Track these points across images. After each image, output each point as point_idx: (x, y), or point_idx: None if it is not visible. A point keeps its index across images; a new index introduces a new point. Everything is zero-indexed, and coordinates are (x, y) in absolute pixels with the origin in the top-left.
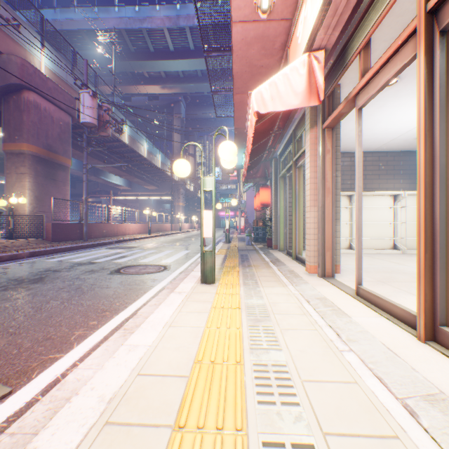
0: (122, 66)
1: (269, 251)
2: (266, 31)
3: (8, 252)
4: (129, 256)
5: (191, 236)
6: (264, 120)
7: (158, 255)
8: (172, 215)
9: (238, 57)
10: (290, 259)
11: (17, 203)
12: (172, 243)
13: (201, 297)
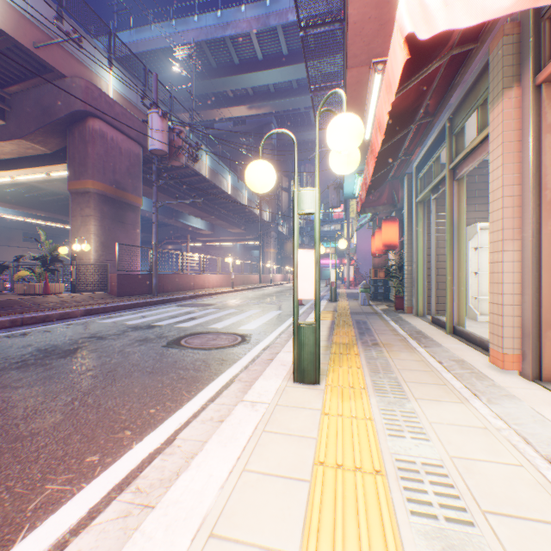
0: (202, 87)
1: (399, 317)
2: None
3: (60, 309)
4: (200, 318)
5: (284, 290)
6: (407, 87)
7: (238, 316)
8: (260, 264)
9: None
10: (441, 333)
11: (82, 250)
12: (258, 300)
13: (293, 423)
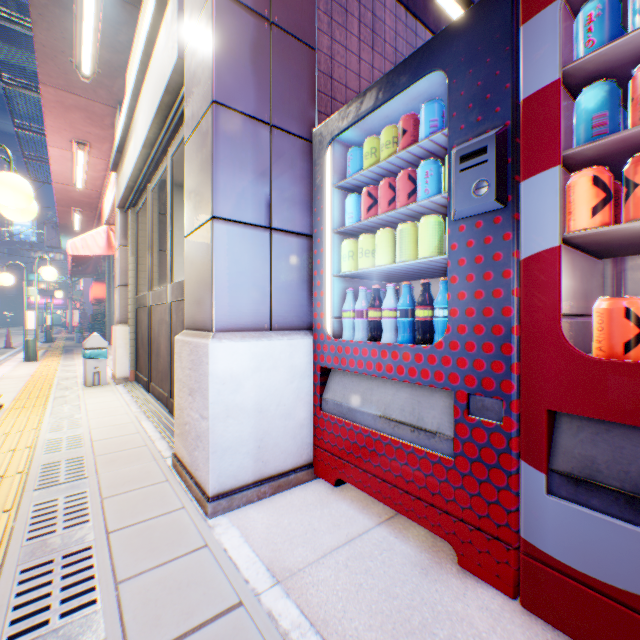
0: None
1: None
2: (84, 191)
3: None
4: None
5: None
6: None
7: None
8: None
9: (61, 193)
10: None
11: None
12: None
13: (29, 365)
